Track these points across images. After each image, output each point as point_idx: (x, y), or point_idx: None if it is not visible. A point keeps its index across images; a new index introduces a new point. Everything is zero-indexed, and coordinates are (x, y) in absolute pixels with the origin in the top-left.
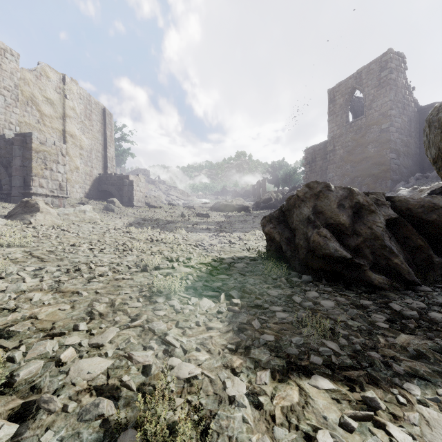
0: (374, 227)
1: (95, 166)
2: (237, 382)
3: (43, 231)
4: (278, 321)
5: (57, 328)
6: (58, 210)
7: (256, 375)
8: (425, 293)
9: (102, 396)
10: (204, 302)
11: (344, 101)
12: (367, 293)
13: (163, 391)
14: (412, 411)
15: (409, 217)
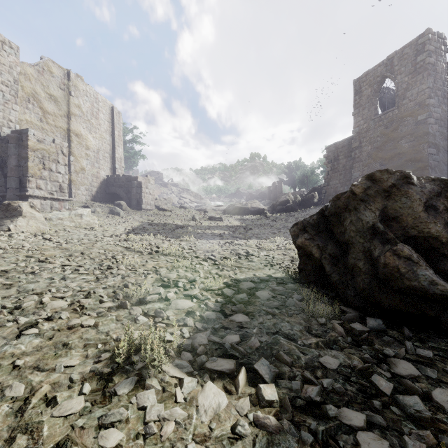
0: None
1: (103, 167)
2: None
3: (19, 240)
4: None
5: None
6: (51, 214)
7: None
8: None
9: None
10: (206, 395)
11: (373, 92)
12: None
13: None
14: None
15: None
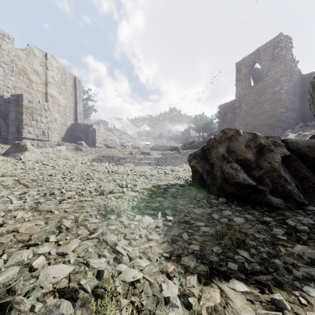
0: (273, 162)
1: (68, 118)
2: (171, 285)
3: (29, 165)
4: (202, 234)
5: (33, 239)
6: (41, 149)
7: (186, 279)
8: (312, 212)
9: (63, 298)
10: (145, 218)
11: (247, 71)
12: (268, 212)
13: (112, 293)
14: (312, 311)
15: (298, 154)
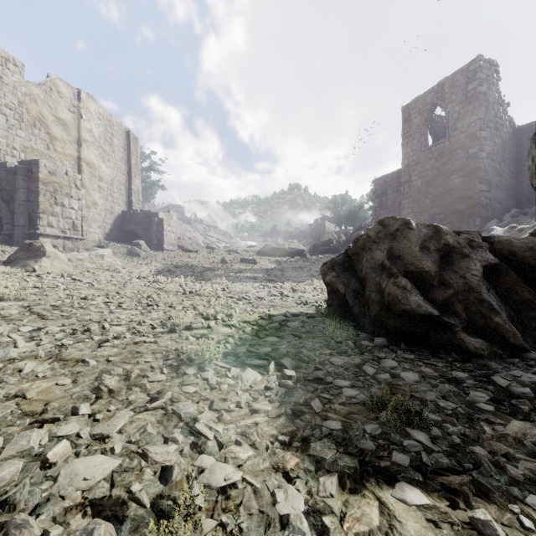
0: (468, 276)
1: (117, 201)
2: (292, 494)
3: (49, 281)
4: (346, 401)
5: (50, 411)
6: (70, 254)
7: (318, 482)
8: None
9: (100, 516)
10: (247, 374)
11: (423, 121)
12: (460, 362)
13: (187, 508)
14: None
15: (512, 262)
